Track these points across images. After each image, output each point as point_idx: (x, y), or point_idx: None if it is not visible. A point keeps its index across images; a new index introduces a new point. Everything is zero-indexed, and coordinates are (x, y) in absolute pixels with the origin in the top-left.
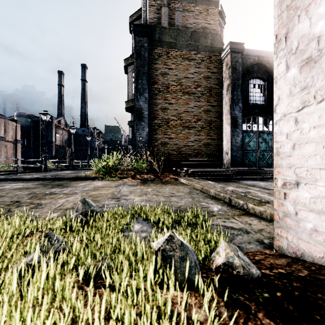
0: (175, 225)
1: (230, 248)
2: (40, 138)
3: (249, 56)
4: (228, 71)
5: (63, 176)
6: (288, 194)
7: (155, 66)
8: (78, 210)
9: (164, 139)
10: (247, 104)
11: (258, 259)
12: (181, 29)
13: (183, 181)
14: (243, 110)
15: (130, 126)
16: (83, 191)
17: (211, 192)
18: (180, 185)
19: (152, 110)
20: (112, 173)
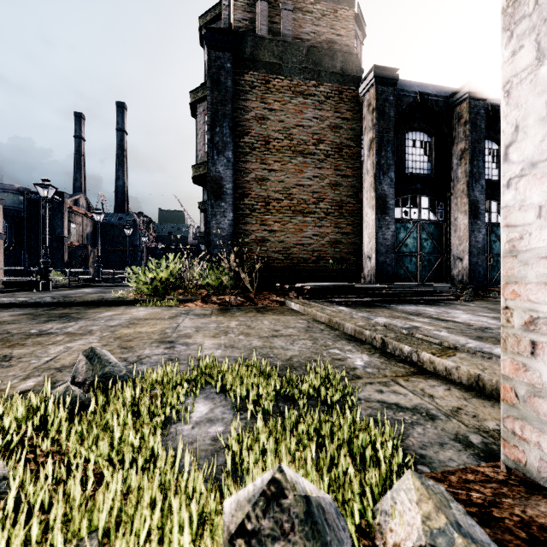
0: (283, 402)
1: (432, 497)
2: (41, 230)
3: (405, 92)
4: (371, 116)
5: (74, 300)
6: (542, 344)
7: (244, 104)
8: (78, 374)
9: (261, 233)
10: (403, 175)
11: (482, 503)
12: (290, 42)
13: (295, 306)
14: (396, 185)
15: (202, 211)
16: (106, 328)
17: (347, 328)
18: (289, 313)
19: (239, 181)
20: (168, 293)
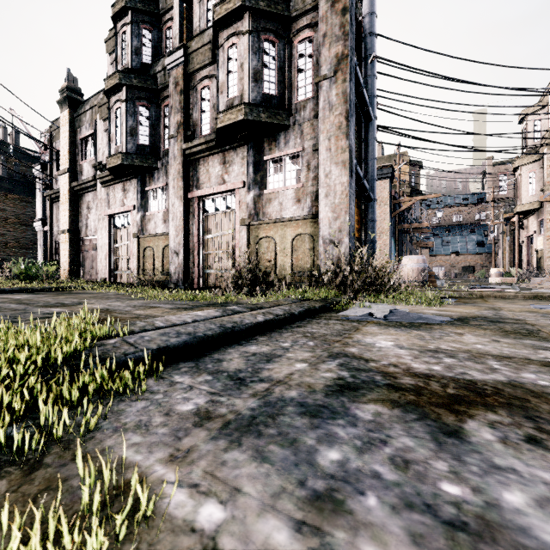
0: None
1: None
2: None
3: None
4: None
5: None
6: None
7: None
8: None
9: (3, 256)
10: None
11: None
12: (19, 180)
13: None
14: None
15: None
16: None
17: None
18: None
19: None
20: None
